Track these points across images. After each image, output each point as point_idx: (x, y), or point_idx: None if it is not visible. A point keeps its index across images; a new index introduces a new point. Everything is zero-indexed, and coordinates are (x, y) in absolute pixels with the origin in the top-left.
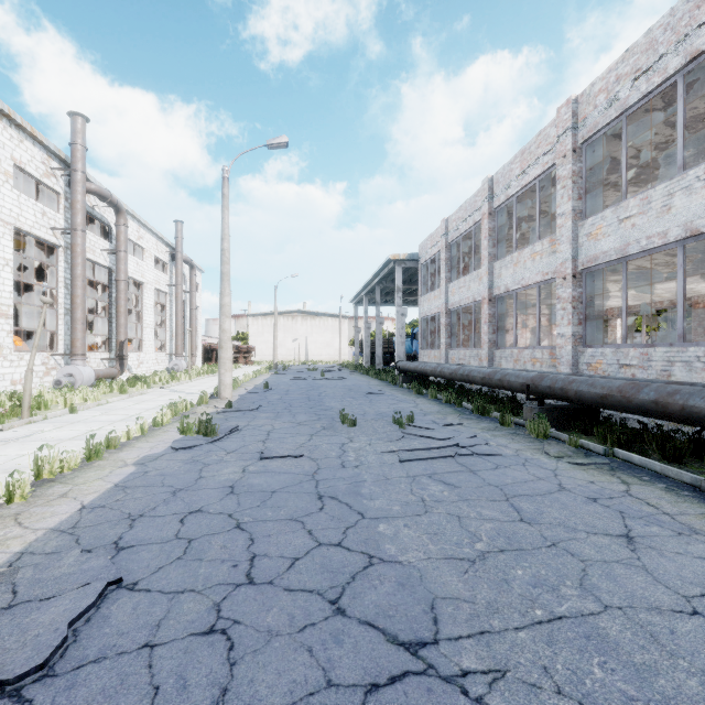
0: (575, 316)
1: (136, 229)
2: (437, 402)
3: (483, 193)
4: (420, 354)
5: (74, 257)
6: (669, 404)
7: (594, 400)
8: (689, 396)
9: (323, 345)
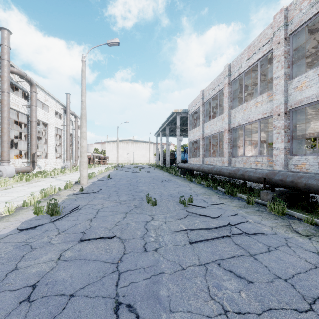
0: (286, 137)
1: (44, 96)
2: (202, 186)
3: (224, 73)
4: (189, 159)
5: (2, 106)
6: None
7: None
8: None
9: (141, 155)
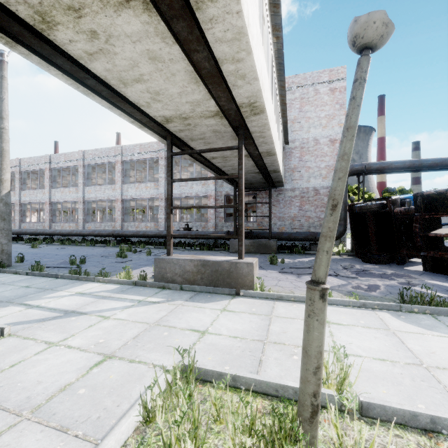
0: (20, 215)
1: None
2: None
3: None
4: None
5: None
6: (26, 232)
7: (16, 233)
8: (28, 230)
9: None
